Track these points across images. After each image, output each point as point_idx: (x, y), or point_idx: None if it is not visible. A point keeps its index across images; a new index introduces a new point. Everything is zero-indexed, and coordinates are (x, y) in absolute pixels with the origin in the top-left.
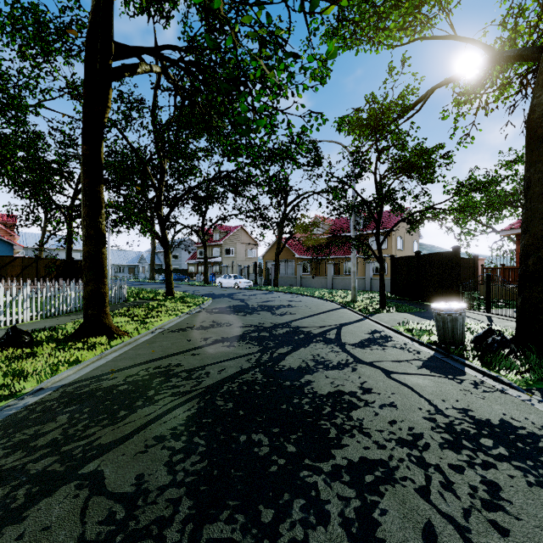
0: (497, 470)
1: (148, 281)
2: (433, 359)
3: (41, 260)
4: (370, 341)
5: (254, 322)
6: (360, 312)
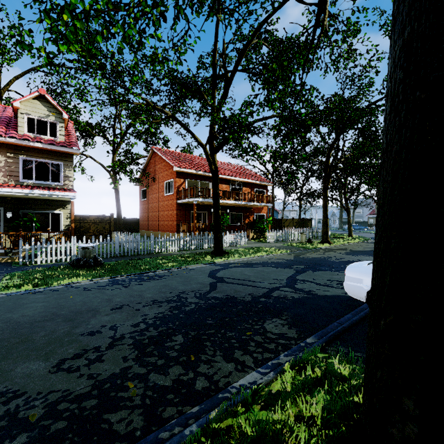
0: None
1: (337, 229)
2: None
3: (294, 219)
4: None
5: None
6: None
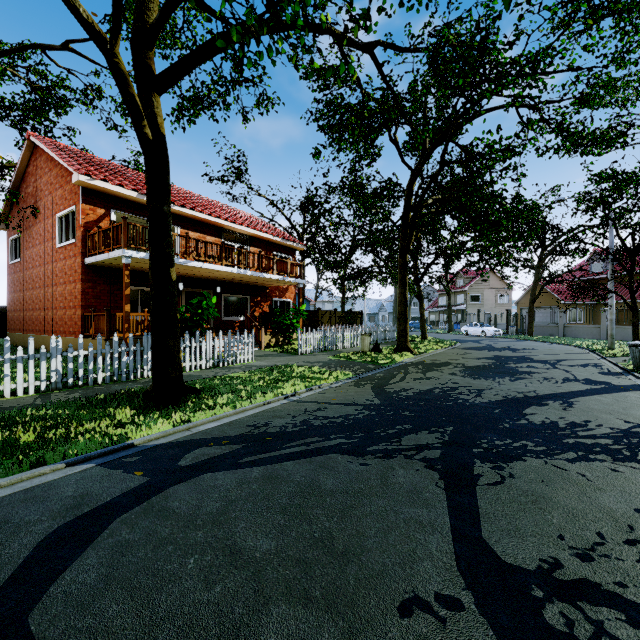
0: (573, 382)
1: None
2: (613, 372)
3: (337, 312)
4: (579, 365)
5: (495, 354)
6: (602, 355)
